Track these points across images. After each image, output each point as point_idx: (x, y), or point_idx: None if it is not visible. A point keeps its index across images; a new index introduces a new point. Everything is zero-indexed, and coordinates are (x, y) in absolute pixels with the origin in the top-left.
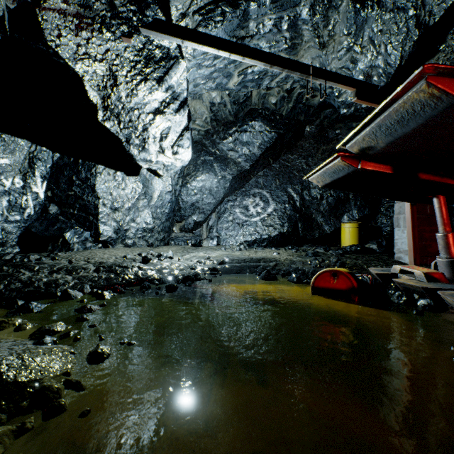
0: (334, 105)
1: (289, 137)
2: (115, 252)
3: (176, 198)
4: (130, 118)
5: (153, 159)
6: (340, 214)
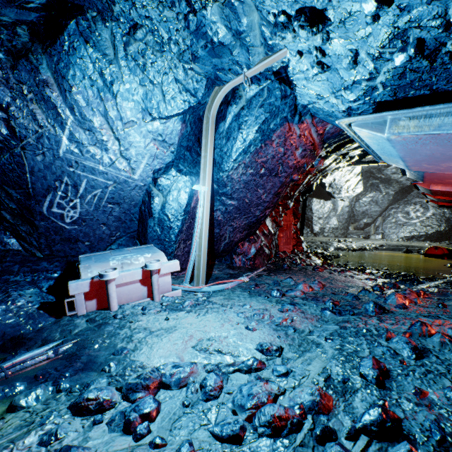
0: None
1: None
2: (321, 238)
3: (352, 209)
4: (336, 186)
5: (342, 196)
6: None
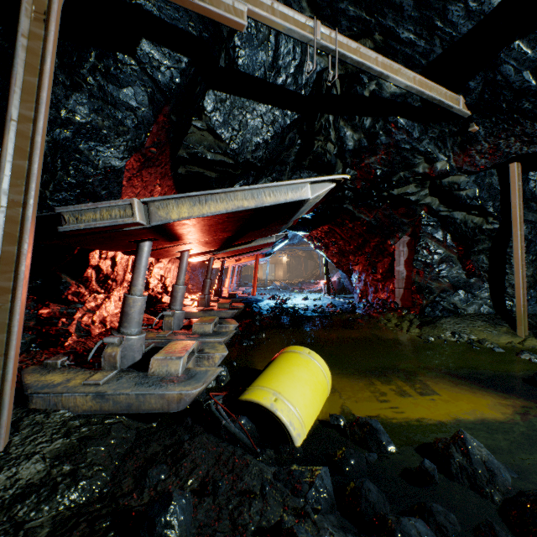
0: None
1: None
2: None
3: None
4: None
5: None
6: None
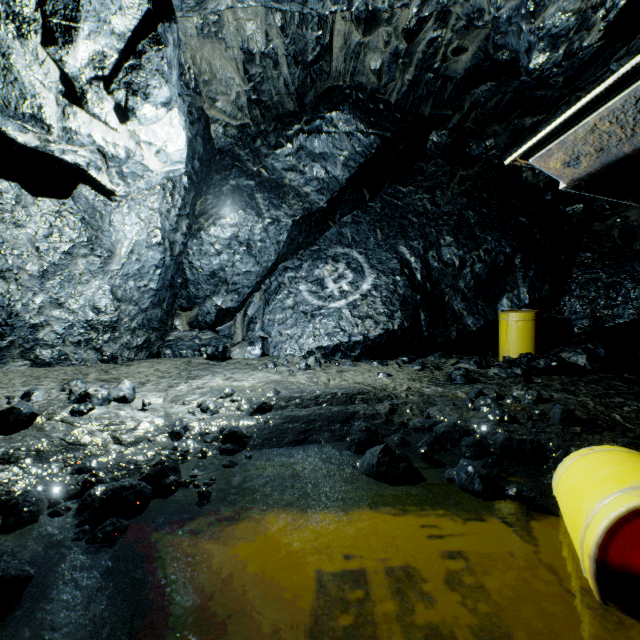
0: (517, 46)
1: (401, 149)
2: None
3: (176, 259)
4: None
5: (48, 119)
6: (495, 295)
